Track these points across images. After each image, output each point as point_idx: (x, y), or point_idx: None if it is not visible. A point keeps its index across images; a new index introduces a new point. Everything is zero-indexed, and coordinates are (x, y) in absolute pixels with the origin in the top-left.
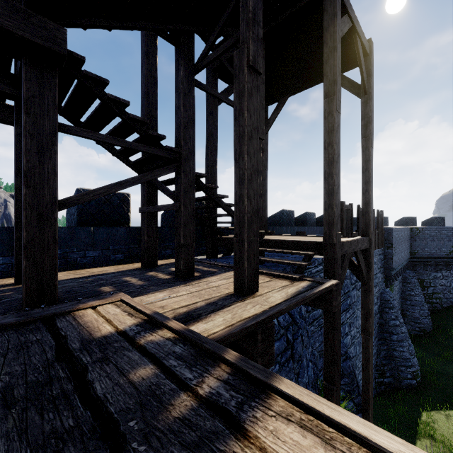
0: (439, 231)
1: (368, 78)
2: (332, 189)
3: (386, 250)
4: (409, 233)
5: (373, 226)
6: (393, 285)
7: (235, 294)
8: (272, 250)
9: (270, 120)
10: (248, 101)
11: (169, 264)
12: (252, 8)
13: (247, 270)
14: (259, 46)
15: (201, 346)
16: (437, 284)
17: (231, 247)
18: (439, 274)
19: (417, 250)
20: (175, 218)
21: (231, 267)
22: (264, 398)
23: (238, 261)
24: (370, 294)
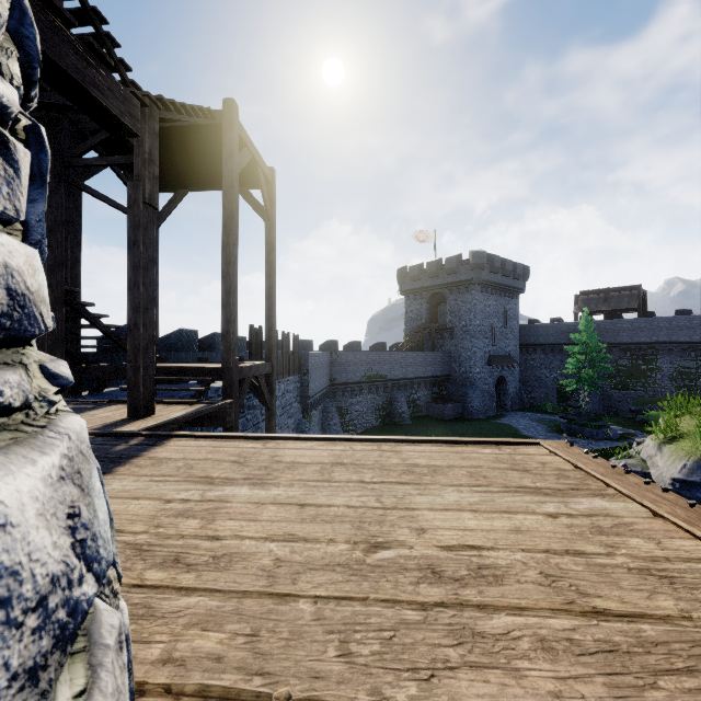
0: (355, 355)
1: (271, 206)
2: (230, 317)
3: (303, 377)
4: (329, 359)
5: (288, 351)
6: (312, 416)
7: (130, 418)
8: (167, 378)
9: (163, 213)
10: (144, 235)
11: None
12: (149, 150)
13: (143, 394)
14: (156, 184)
15: (119, 434)
16: (353, 410)
17: (108, 379)
18: (355, 400)
19: (336, 377)
20: None
21: (113, 402)
22: (168, 440)
23: (133, 386)
24: (273, 418)
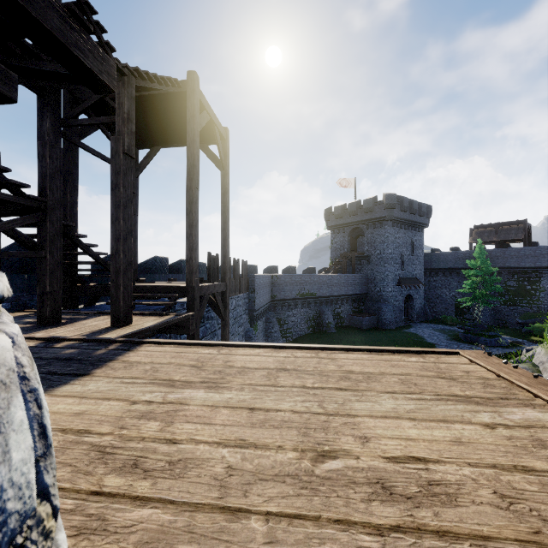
0: (291, 277)
1: (225, 158)
2: (192, 246)
3: (251, 295)
4: (271, 280)
5: (238, 274)
6: (257, 325)
7: (112, 327)
8: (143, 294)
9: (141, 165)
10: (123, 179)
11: (15, 317)
12: (127, 111)
13: (123, 307)
14: (133, 138)
15: (101, 340)
16: (290, 321)
17: (98, 295)
18: (291, 313)
19: (276, 294)
20: (37, 266)
21: (101, 313)
22: (140, 345)
23: (115, 301)
24: (227, 327)
